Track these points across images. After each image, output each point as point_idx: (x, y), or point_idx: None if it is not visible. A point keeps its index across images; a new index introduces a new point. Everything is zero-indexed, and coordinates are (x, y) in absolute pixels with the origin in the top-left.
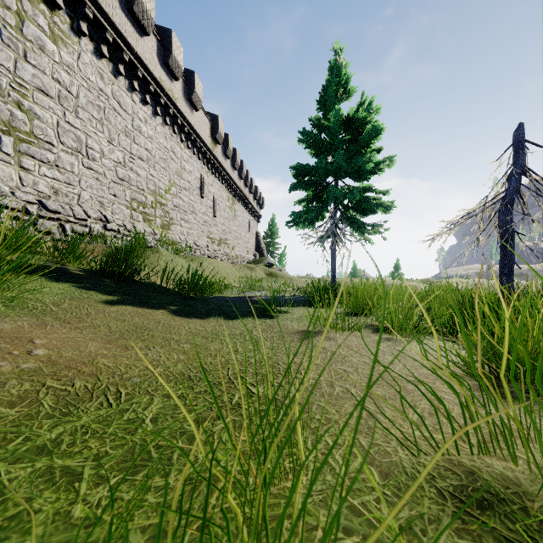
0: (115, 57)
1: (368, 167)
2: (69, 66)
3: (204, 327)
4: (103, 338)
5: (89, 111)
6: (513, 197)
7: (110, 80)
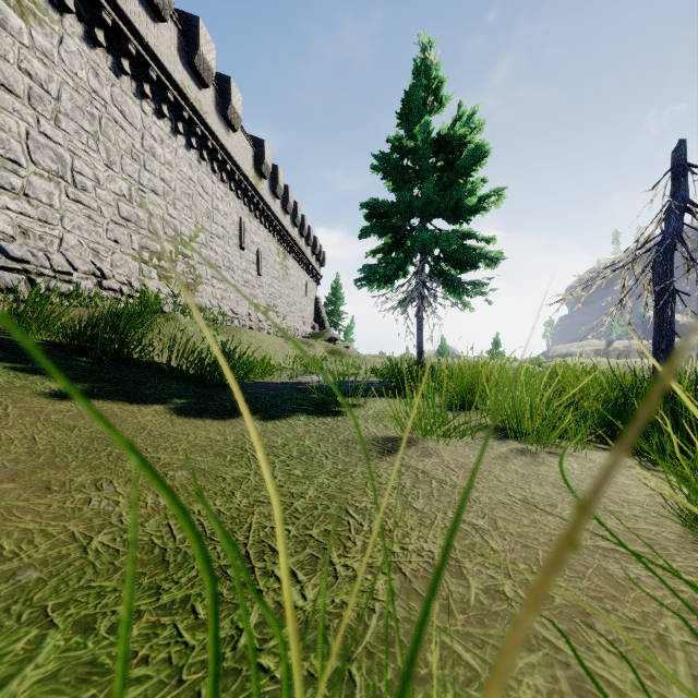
0: (117, 47)
1: (469, 203)
2: (46, 54)
3: (224, 434)
4: (6, 467)
5: (77, 120)
6: (674, 242)
7: (109, 79)
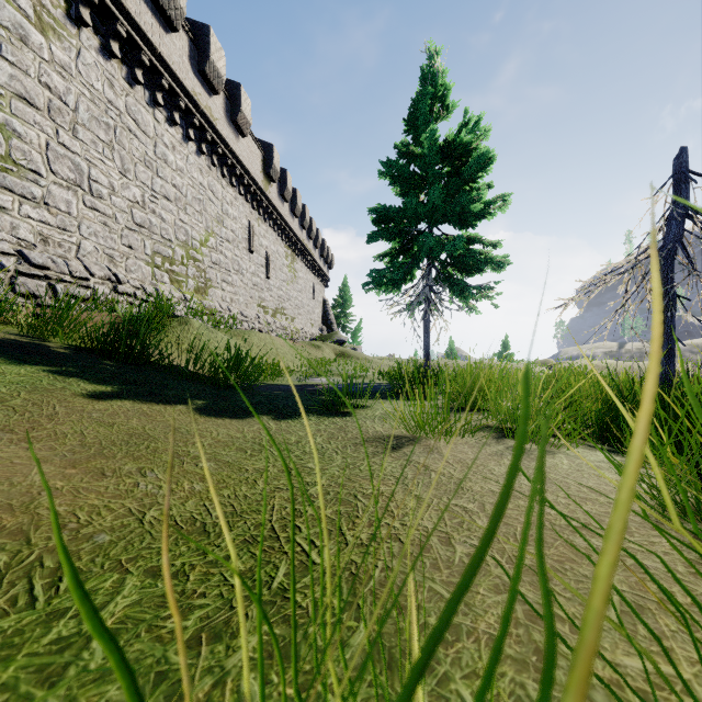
0: (131, 58)
1: (475, 209)
2: (65, 67)
3: (243, 431)
4: (66, 456)
5: (93, 130)
6: (675, 248)
7: (123, 89)
